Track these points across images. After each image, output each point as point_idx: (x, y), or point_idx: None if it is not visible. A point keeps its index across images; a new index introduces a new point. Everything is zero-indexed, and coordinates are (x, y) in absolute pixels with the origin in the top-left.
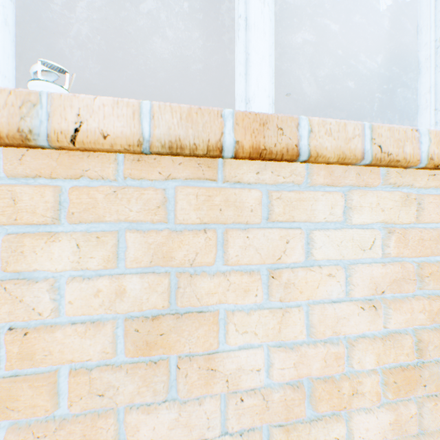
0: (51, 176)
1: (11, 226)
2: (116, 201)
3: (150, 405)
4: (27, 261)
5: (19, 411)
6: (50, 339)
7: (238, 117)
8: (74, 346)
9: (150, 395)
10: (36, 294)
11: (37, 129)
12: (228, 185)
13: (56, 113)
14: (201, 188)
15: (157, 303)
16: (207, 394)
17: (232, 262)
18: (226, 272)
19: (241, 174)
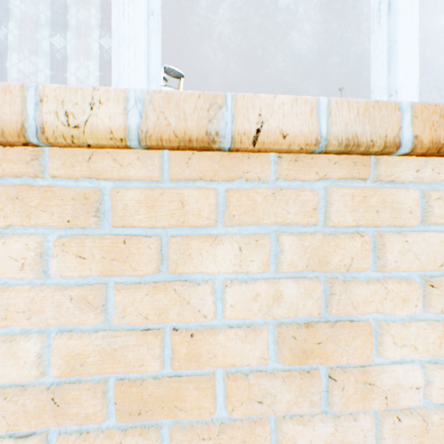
0: (212, 178)
1: (173, 228)
2: (274, 203)
3: (302, 416)
4: (193, 263)
5: (186, 411)
6: (213, 342)
7: (416, 110)
8: (235, 350)
9: (306, 406)
10: (200, 296)
11: (222, 131)
12: (377, 184)
13: (239, 114)
14: (354, 188)
15: (311, 310)
16: (363, 409)
17: (389, 268)
18: (379, 279)
19: (398, 173)
